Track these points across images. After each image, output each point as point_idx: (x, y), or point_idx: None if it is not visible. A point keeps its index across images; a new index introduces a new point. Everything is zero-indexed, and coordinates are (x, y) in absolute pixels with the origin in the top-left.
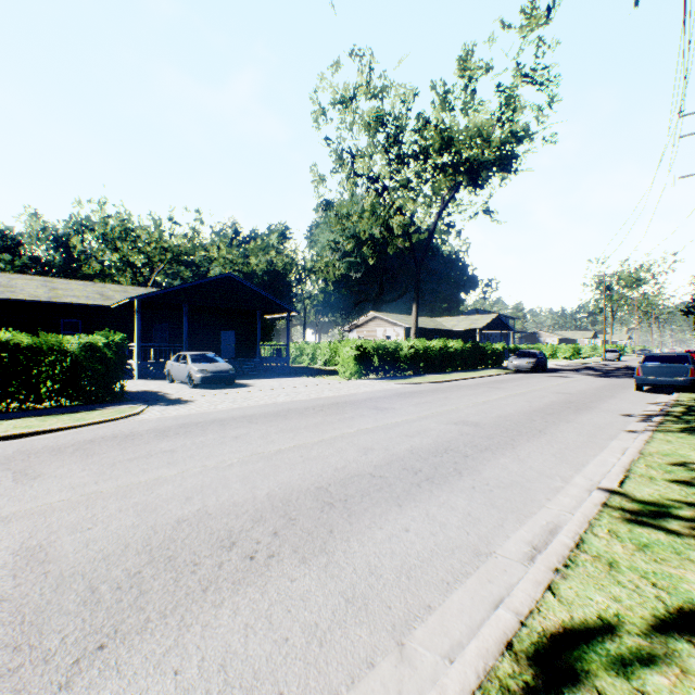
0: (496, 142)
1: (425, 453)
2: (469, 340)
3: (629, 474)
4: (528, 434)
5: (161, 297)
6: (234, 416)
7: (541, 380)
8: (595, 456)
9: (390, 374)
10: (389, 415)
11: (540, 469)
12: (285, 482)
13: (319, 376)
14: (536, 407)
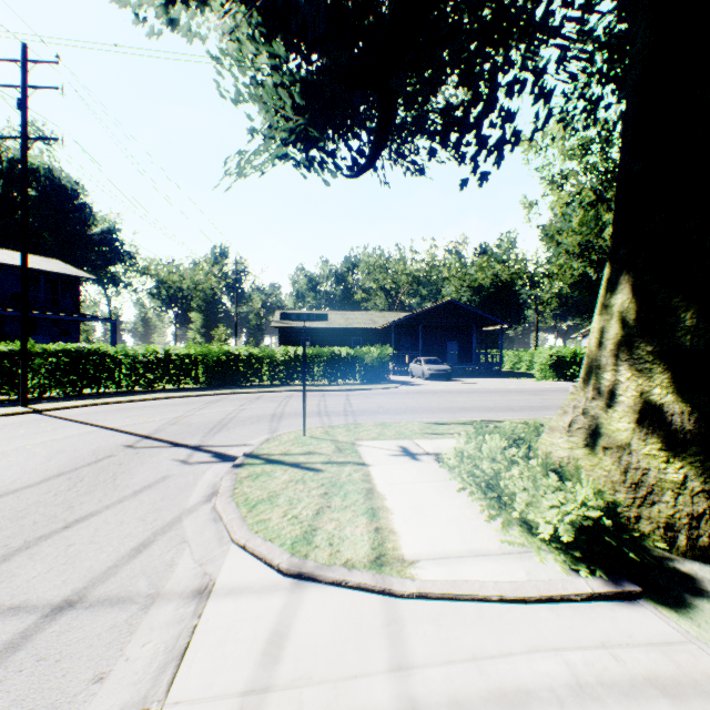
0: None
1: (526, 406)
2: None
3: None
4: None
5: (405, 321)
6: (442, 391)
7: None
8: None
9: None
10: (536, 397)
11: None
12: (451, 405)
13: (522, 378)
14: None
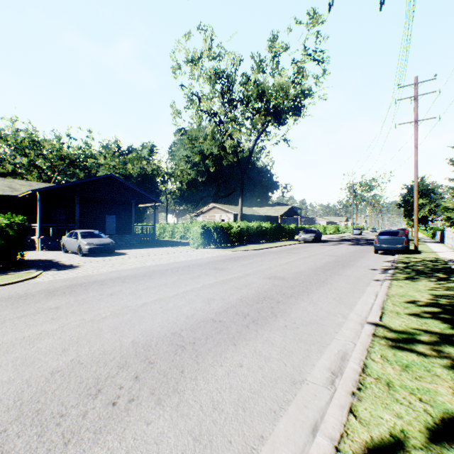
0: (291, 97)
1: (250, 301)
2: (274, 222)
3: (384, 310)
4: (316, 284)
5: (58, 189)
6: (111, 277)
7: (319, 247)
8: (360, 298)
9: (224, 244)
10: (224, 273)
11: (327, 309)
12: (147, 330)
13: (176, 246)
14: (319, 265)
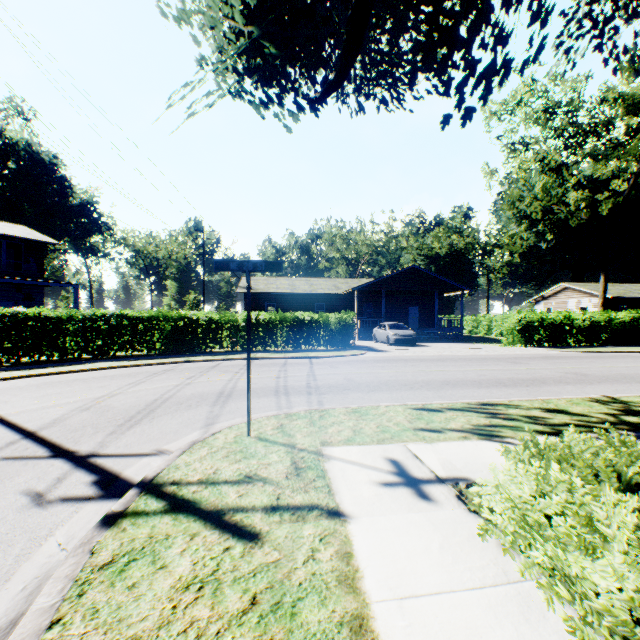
0: None
1: (517, 379)
2: None
3: None
4: (620, 382)
5: (369, 286)
6: (412, 358)
7: None
8: None
9: (561, 344)
10: (517, 366)
11: (586, 391)
12: (430, 378)
13: (486, 343)
14: None
